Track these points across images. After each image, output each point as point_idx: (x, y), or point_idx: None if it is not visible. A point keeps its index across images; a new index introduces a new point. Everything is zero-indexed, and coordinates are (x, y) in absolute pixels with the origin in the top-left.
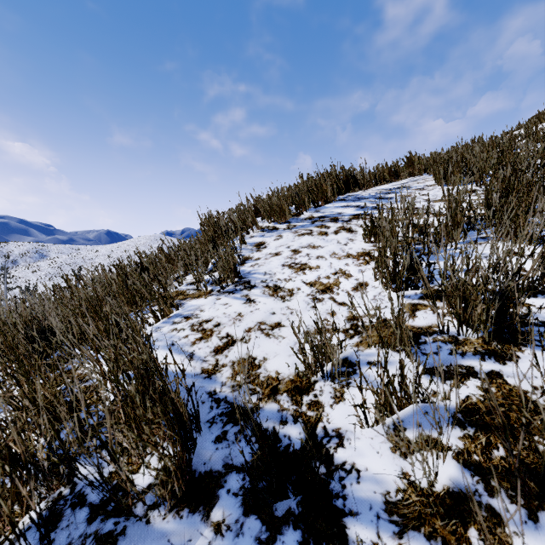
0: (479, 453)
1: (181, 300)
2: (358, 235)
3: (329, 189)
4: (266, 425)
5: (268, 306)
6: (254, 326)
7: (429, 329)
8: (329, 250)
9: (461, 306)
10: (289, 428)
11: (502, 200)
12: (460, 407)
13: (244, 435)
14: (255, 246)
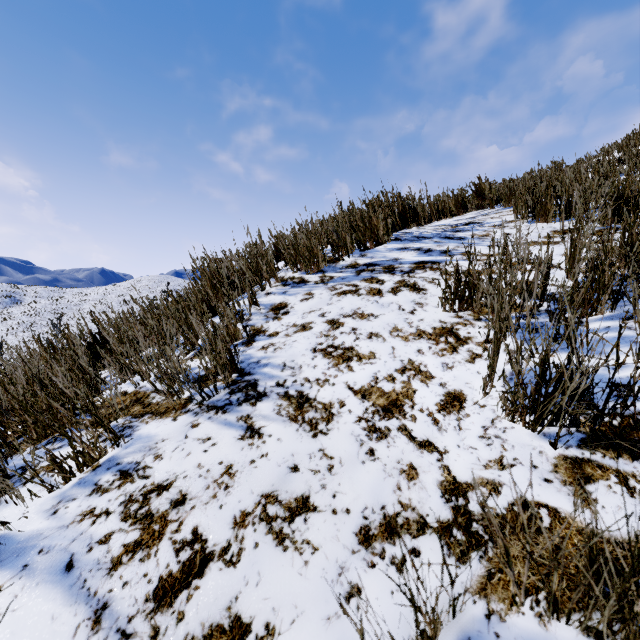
0: None
1: (134, 417)
2: (428, 296)
3: (382, 224)
4: None
5: (285, 449)
6: (253, 508)
7: None
8: (387, 323)
9: None
10: None
11: None
12: None
13: None
14: (271, 310)
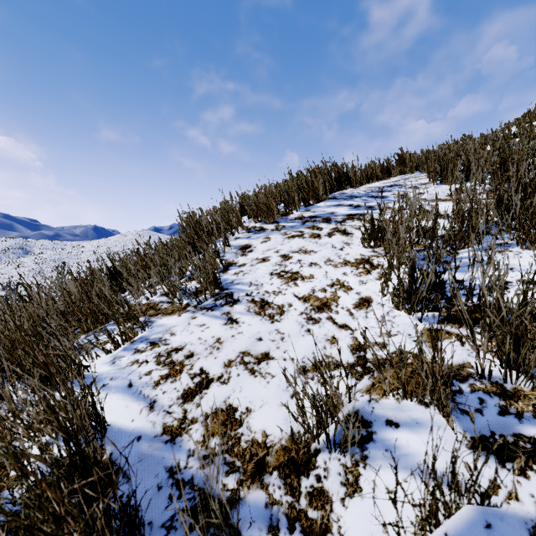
0: None
1: (151, 316)
2: (354, 238)
3: (321, 187)
4: (249, 534)
5: (254, 329)
6: (235, 358)
7: (461, 369)
8: (323, 256)
9: (510, 345)
10: None
11: (529, 202)
12: None
13: None
14: (239, 249)
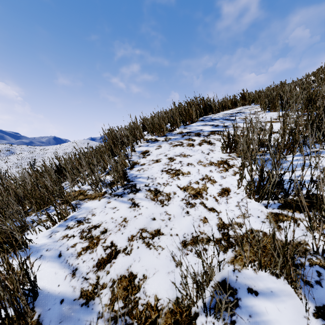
0: None
1: (80, 200)
2: (216, 146)
3: (194, 113)
4: None
5: (149, 211)
6: (136, 234)
7: (300, 246)
8: (196, 159)
9: None
10: None
11: None
12: None
13: None
14: (141, 153)
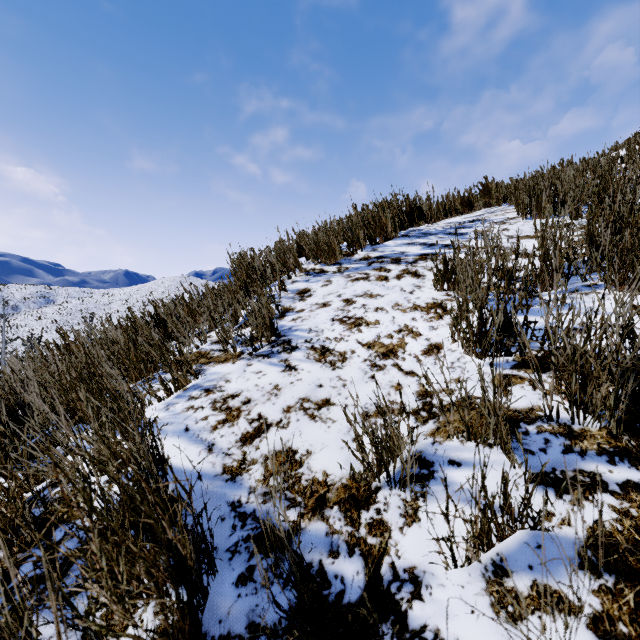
0: (627, 620)
1: (203, 364)
2: (426, 280)
3: (390, 223)
4: (310, 557)
5: (314, 376)
6: (294, 404)
7: (530, 412)
8: (390, 300)
9: (577, 384)
10: (341, 564)
11: (617, 238)
12: (588, 539)
13: (279, 574)
14: (297, 294)
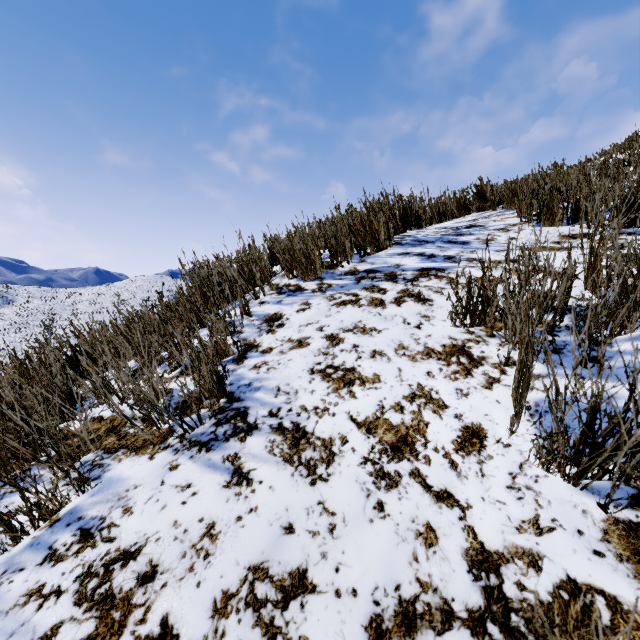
0: None
1: (107, 452)
2: (435, 308)
3: (383, 229)
4: None
5: (278, 501)
6: (238, 587)
7: None
8: (391, 339)
9: None
10: None
11: None
12: None
13: None
14: (265, 321)
